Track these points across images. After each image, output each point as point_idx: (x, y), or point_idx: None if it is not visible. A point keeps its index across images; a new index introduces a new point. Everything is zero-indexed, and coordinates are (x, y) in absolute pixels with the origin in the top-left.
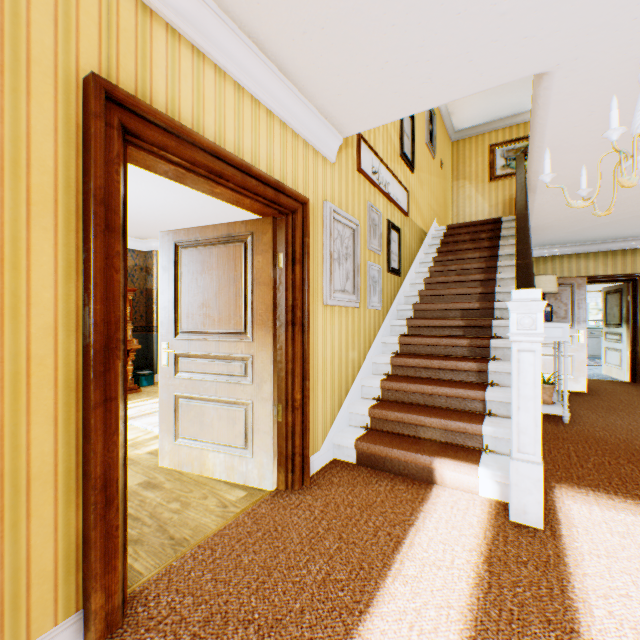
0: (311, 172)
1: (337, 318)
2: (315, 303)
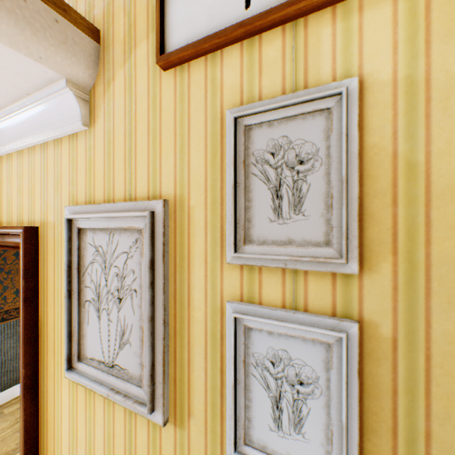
0: (53, 177)
1: (103, 410)
2: (58, 364)
